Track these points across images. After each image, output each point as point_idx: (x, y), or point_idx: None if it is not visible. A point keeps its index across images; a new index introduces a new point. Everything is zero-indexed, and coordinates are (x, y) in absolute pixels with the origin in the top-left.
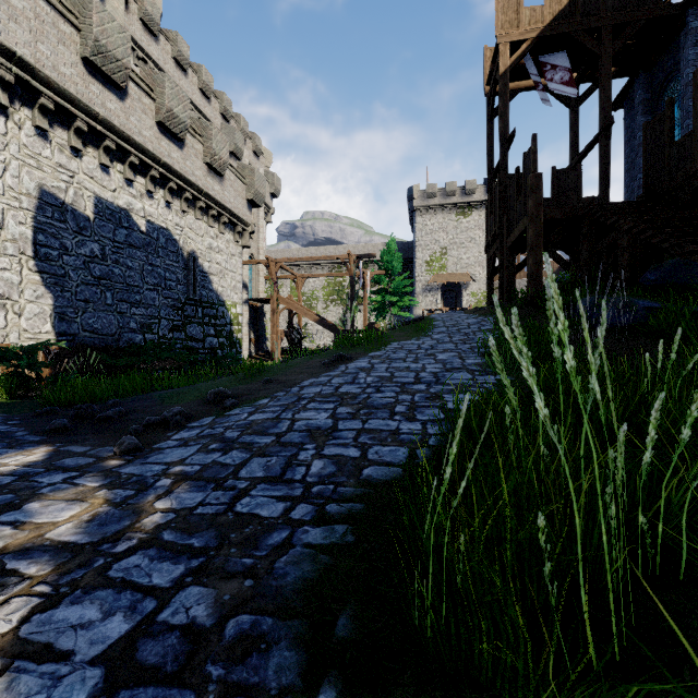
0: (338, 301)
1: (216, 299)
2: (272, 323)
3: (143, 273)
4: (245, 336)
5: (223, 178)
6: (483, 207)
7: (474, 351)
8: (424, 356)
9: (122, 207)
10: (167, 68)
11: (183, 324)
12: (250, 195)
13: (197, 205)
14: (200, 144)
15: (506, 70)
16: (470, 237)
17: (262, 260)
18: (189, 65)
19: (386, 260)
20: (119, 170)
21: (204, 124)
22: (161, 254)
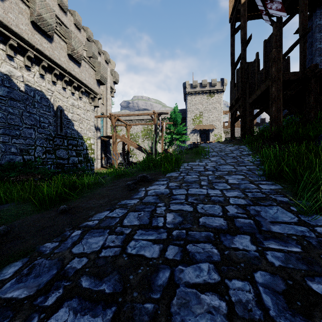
0: (149, 138)
1: (77, 135)
2: (112, 149)
3: (22, 117)
4: (99, 156)
5: (80, 65)
6: (220, 92)
7: (257, 174)
8: (215, 178)
9: (4, 73)
10: (54, 9)
11: (53, 149)
12: (98, 77)
13: (63, 79)
14: (64, 42)
15: (245, 1)
16: (214, 107)
17: (107, 115)
18: (67, 10)
19: (173, 116)
20: (2, 48)
21: (67, 31)
22: (37, 106)
